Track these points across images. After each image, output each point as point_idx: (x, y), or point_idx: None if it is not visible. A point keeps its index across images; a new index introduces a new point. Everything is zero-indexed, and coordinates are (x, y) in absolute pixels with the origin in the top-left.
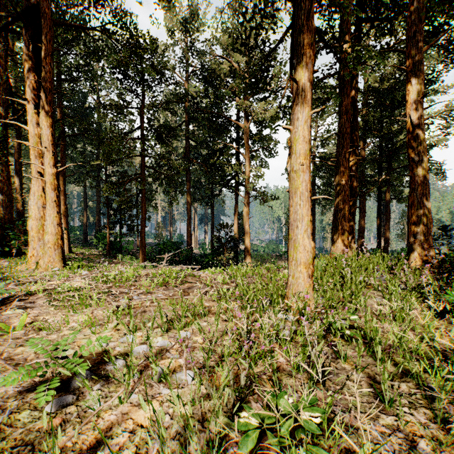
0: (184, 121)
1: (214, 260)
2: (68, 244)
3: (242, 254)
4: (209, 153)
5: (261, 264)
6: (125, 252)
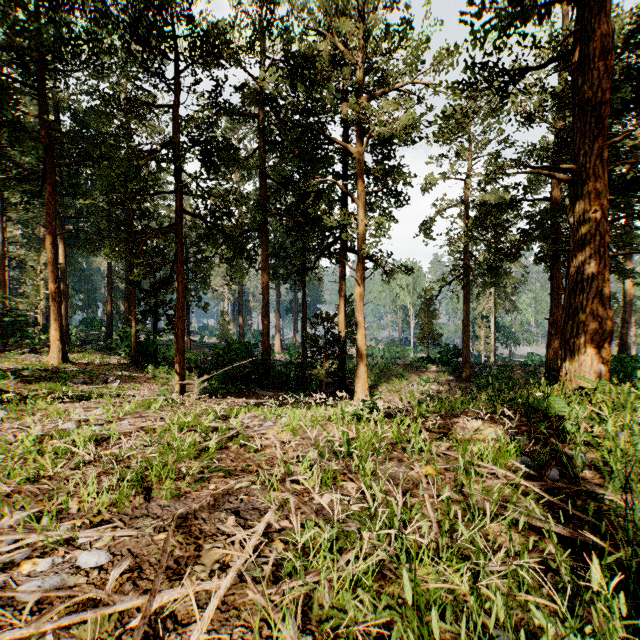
0: (257, 147)
1: (306, 374)
2: (61, 348)
3: (351, 362)
4: (298, 197)
5: (381, 380)
6: (163, 359)
